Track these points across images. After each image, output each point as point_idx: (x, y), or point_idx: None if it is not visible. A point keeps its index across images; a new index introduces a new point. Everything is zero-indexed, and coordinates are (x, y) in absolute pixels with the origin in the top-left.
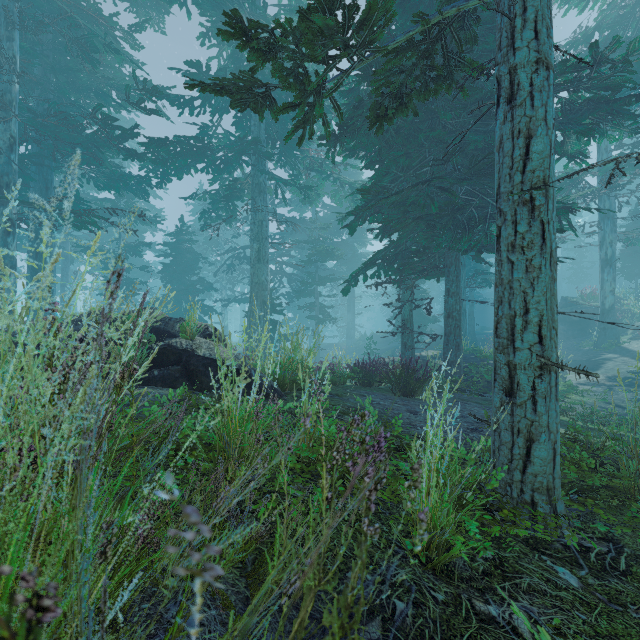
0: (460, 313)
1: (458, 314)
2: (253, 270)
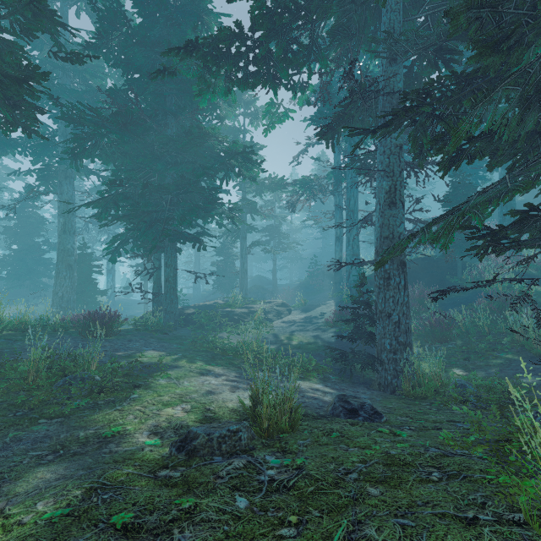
0: (175, 278)
1: (172, 279)
2: (60, 239)
